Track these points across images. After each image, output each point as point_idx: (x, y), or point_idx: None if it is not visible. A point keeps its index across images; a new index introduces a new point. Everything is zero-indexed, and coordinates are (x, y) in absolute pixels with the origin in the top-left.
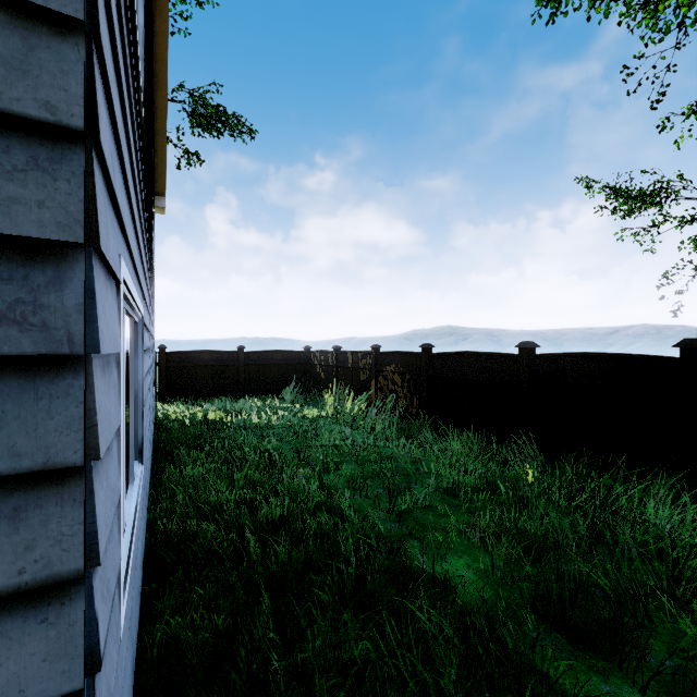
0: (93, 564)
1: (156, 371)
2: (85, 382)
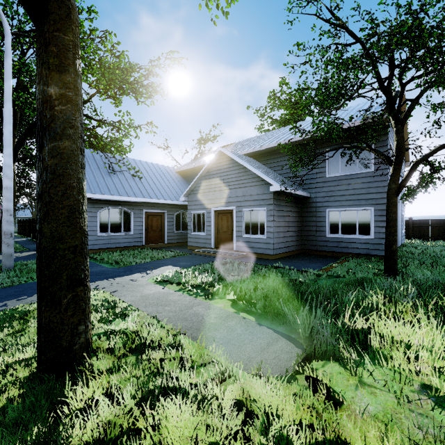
0: None
1: (407, 228)
2: None
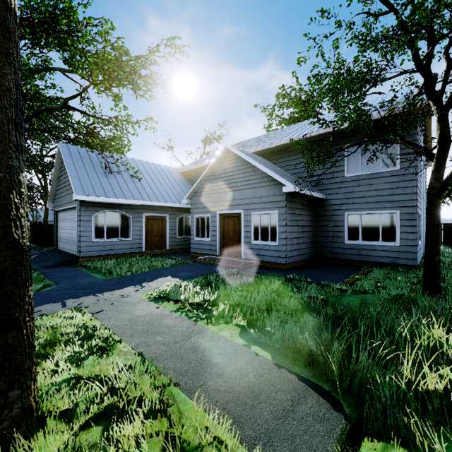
0: (417, 232)
1: None
2: (416, 221)
